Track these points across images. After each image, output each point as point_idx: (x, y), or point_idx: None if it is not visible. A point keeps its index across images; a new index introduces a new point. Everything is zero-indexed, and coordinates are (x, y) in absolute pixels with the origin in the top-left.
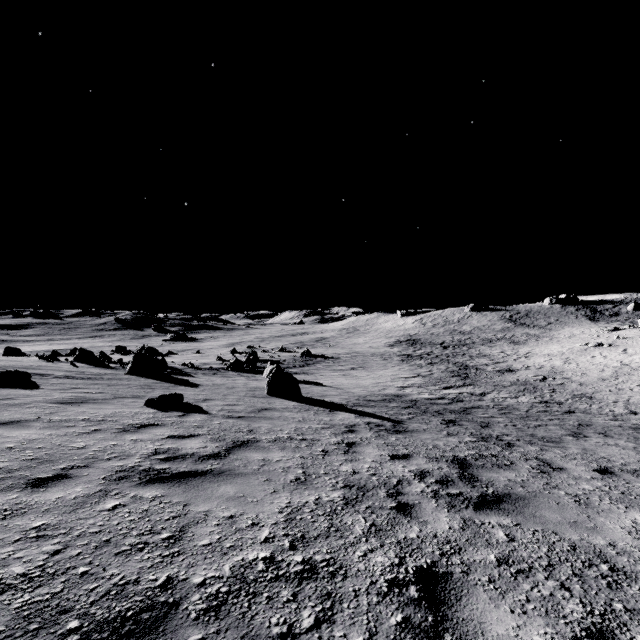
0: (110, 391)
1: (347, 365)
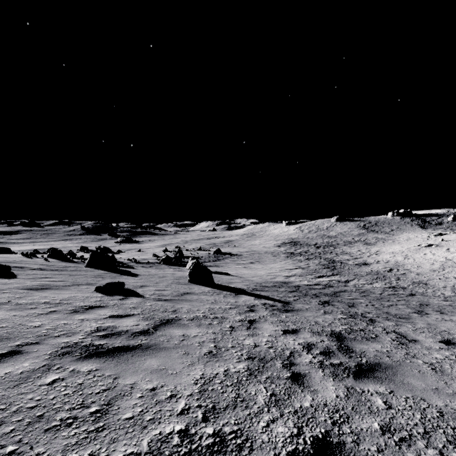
0: (70, 280)
1: (247, 260)
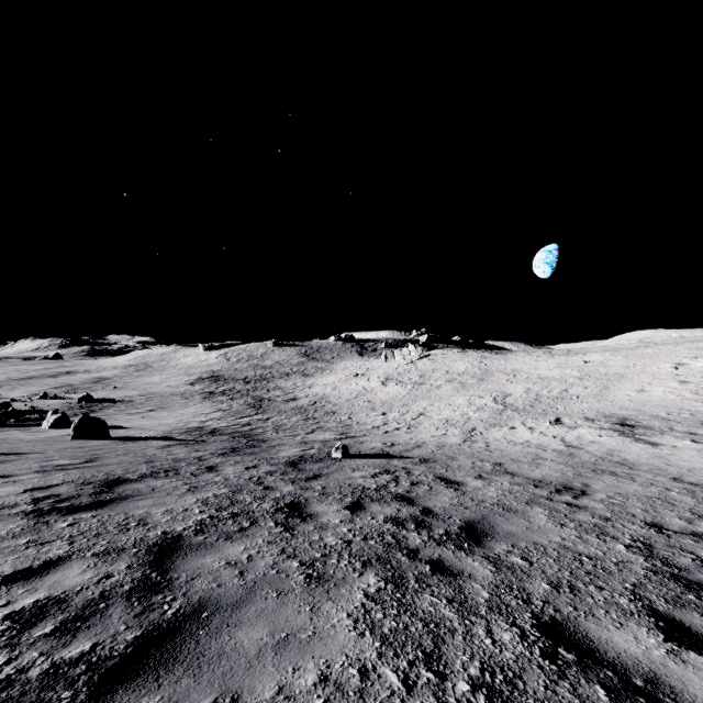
0: None
1: (144, 407)
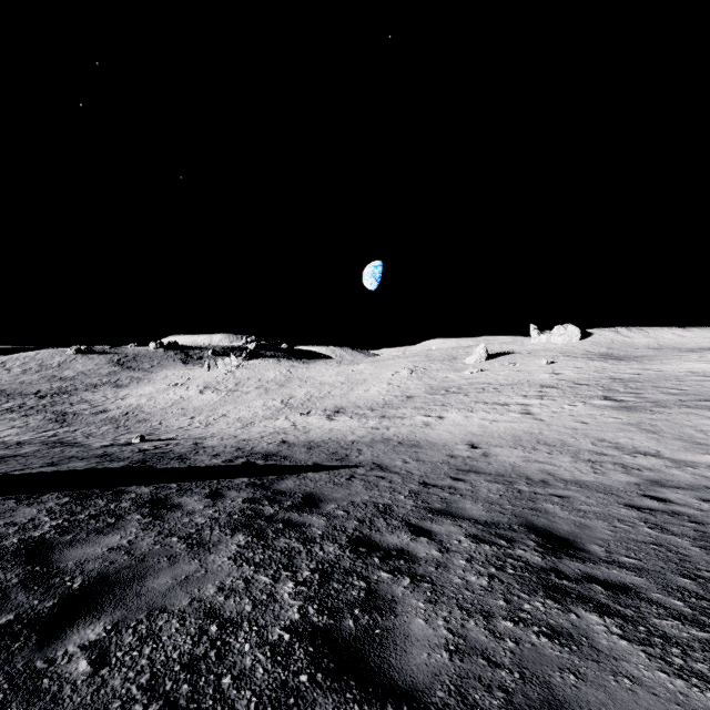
0: None
1: None
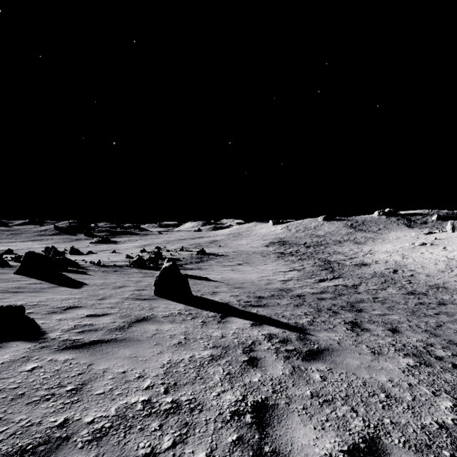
0: None
1: (234, 261)
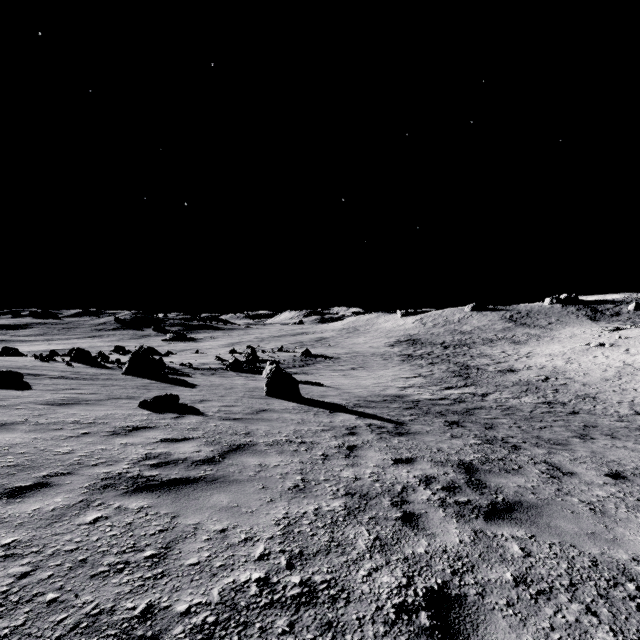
0: (104, 392)
1: (347, 365)
